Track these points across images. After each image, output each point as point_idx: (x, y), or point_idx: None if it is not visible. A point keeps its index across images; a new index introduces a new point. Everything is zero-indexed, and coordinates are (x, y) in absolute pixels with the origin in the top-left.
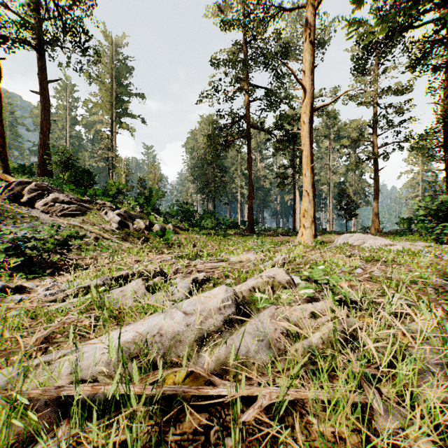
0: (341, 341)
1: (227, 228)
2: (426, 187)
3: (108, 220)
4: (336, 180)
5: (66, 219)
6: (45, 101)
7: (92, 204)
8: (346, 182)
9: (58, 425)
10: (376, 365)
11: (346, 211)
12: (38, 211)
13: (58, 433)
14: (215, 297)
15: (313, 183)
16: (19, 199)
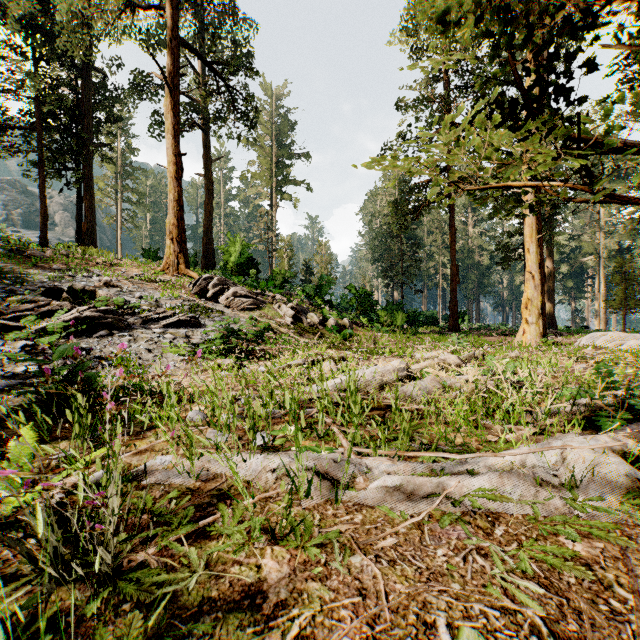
0: (481, 395)
1: (419, 325)
2: None
3: (282, 314)
4: (612, 247)
5: (246, 313)
6: (209, 183)
7: (264, 297)
8: (633, 248)
9: (314, 407)
10: (496, 403)
11: (624, 298)
12: (221, 306)
13: (315, 408)
14: (392, 366)
15: (540, 262)
16: (205, 294)
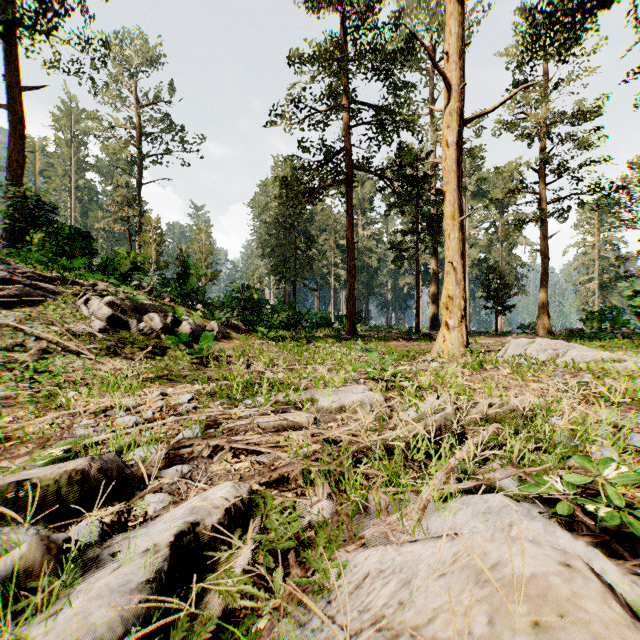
0: None
1: (314, 327)
2: (605, 267)
3: (88, 314)
4: (475, 256)
5: None
6: (17, 120)
7: (67, 286)
8: (489, 258)
9: None
10: None
11: (497, 301)
12: None
13: None
14: None
15: (463, 251)
16: None
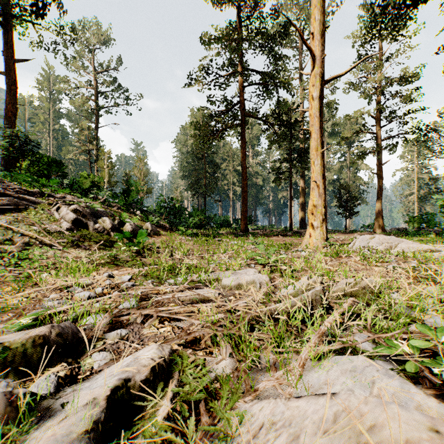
0: None
1: (218, 227)
2: (422, 185)
3: (59, 217)
4: (331, 177)
5: None
6: (11, 83)
7: (44, 198)
8: (340, 179)
9: None
10: None
11: (346, 209)
12: None
13: None
14: None
15: (323, 173)
16: None
